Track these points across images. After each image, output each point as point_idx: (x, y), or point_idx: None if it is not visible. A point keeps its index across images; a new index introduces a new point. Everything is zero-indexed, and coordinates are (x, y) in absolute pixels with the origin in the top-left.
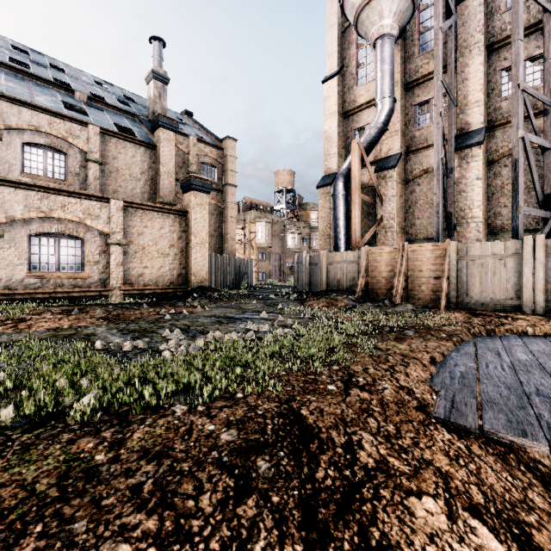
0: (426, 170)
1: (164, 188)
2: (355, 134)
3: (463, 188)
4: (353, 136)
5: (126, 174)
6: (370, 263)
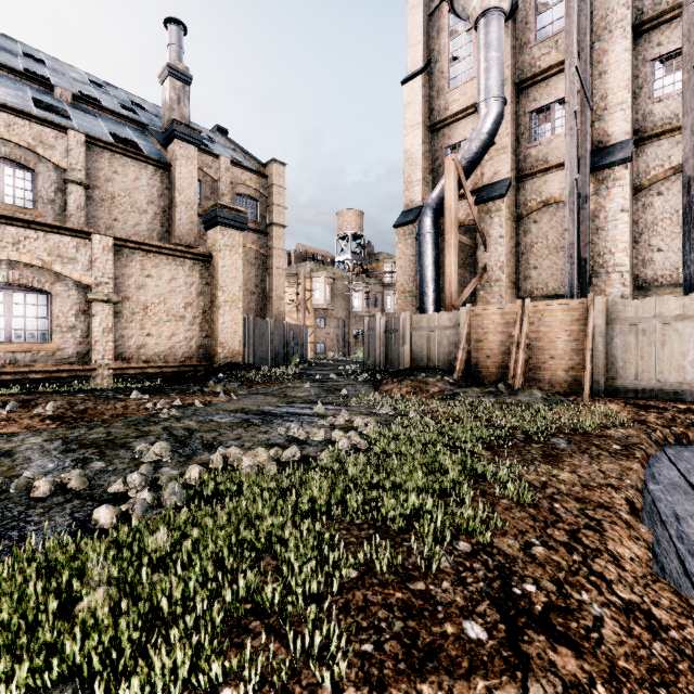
0: (546, 201)
1: (182, 225)
2: (447, 154)
3: (602, 225)
4: (444, 157)
5: (126, 203)
6: (474, 329)
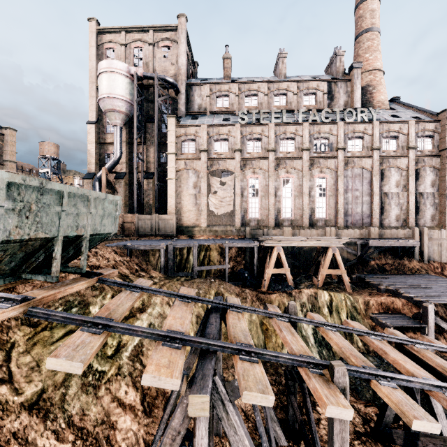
0: (137, 181)
1: None
2: (106, 155)
3: (147, 193)
4: (104, 156)
5: None
6: None
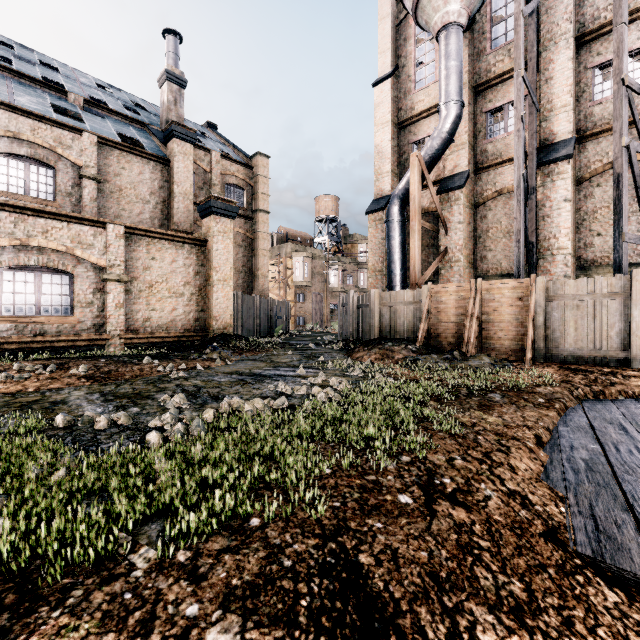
0: (500, 191)
1: (179, 213)
2: (413, 149)
3: (547, 213)
4: (410, 151)
5: (132, 194)
6: (434, 304)
